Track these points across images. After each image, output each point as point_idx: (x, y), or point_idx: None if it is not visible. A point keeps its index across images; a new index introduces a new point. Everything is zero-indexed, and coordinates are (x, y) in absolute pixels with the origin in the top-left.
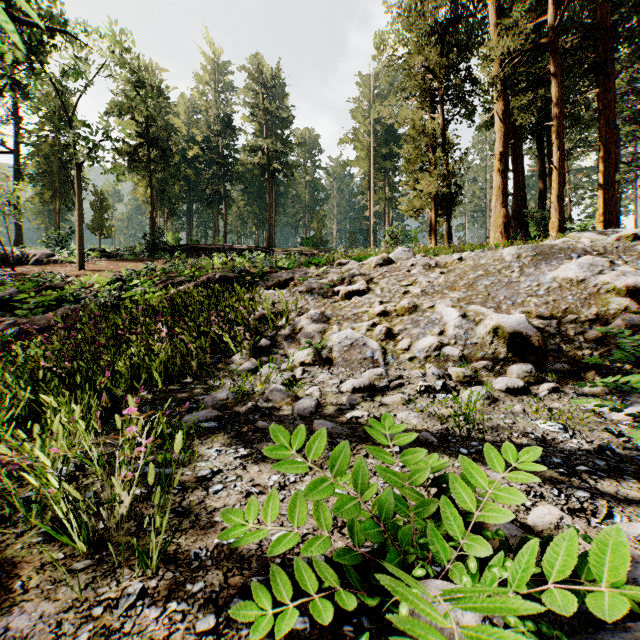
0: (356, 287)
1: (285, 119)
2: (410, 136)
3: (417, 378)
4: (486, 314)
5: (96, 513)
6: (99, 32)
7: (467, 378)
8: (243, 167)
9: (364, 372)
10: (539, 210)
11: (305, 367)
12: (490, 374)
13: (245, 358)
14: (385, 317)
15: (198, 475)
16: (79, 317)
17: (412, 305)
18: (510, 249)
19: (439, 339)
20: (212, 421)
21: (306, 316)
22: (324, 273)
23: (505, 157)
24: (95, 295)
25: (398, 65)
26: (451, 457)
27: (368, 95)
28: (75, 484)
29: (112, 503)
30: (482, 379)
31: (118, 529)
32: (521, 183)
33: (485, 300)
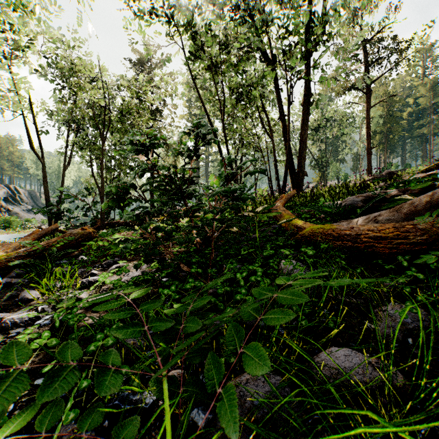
0: None
1: None
2: None
3: None
4: None
5: None
6: None
7: None
8: None
9: None
10: None
11: None
12: None
13: None
14: None
15: None
16: None
17: None
18: None
19: None
20: None
21: None
22: None
23: None
24: None
25: None
26: None
27: None
28: None
29: None
30: None
31: None
32: None
33: None
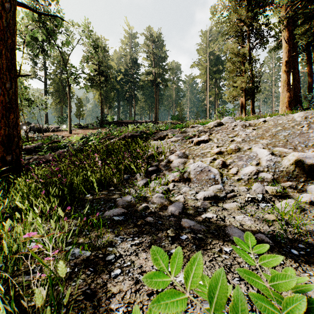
0: (202, 138)
1: (163, 57)
2: (230, 58)
3: (243, 192)
4: (287, 153)
5: (31, 291)
6: (78, 24)
7: (279, 193)
8: (143, 82)
9: (209, 187)
10: (309, 93)
11: (174, 183)
12: (294, 191)
13: (142, 177)
14: (220, 155)
15: (106, 259)
16: (64, 155)
17: (237, 148)
18: (299, 113)
19: (257, 168)
20: (121, 215)
21: (175, 154)
22: (184, 131)
23: (289, 63)
24: (72, 144)
25: (223, 21)
26: (287, 258)
27: (206, 41)
28: (32, 259)
29: (31, 296)
30: (289, 194)
31: (39, 311)
32: (297, 79)
33: (285, 144)
